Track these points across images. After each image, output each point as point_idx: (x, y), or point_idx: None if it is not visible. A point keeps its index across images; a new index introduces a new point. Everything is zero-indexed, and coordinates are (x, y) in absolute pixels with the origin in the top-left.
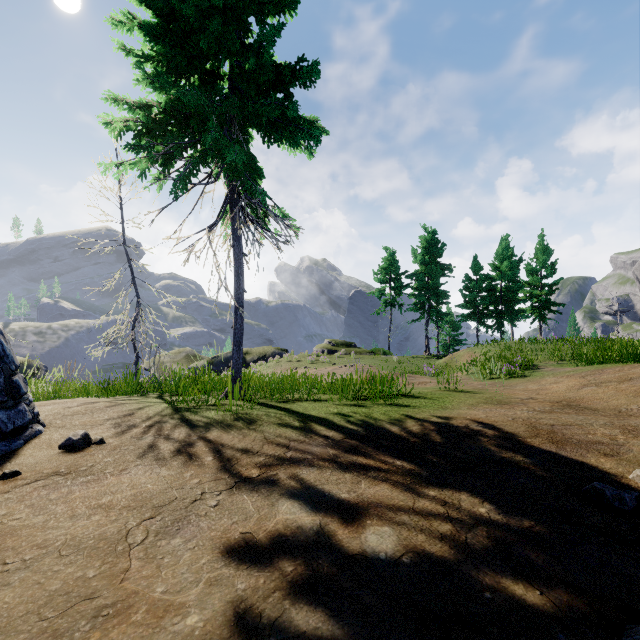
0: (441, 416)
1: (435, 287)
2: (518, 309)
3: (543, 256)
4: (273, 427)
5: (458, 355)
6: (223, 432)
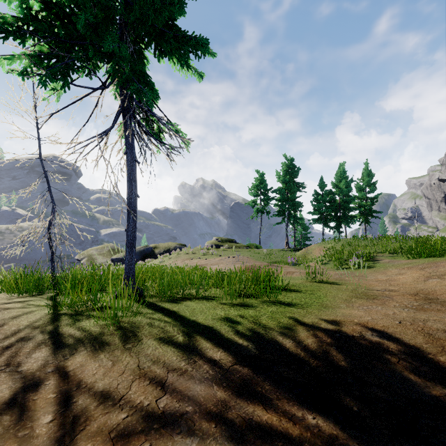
0: (329, 320)
1: (293, 199)
2: (351, 215)
3: (368, 178)
4: (152, 345)
5: (311, 248)
6: (90, 356)
